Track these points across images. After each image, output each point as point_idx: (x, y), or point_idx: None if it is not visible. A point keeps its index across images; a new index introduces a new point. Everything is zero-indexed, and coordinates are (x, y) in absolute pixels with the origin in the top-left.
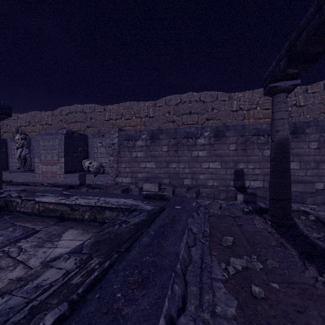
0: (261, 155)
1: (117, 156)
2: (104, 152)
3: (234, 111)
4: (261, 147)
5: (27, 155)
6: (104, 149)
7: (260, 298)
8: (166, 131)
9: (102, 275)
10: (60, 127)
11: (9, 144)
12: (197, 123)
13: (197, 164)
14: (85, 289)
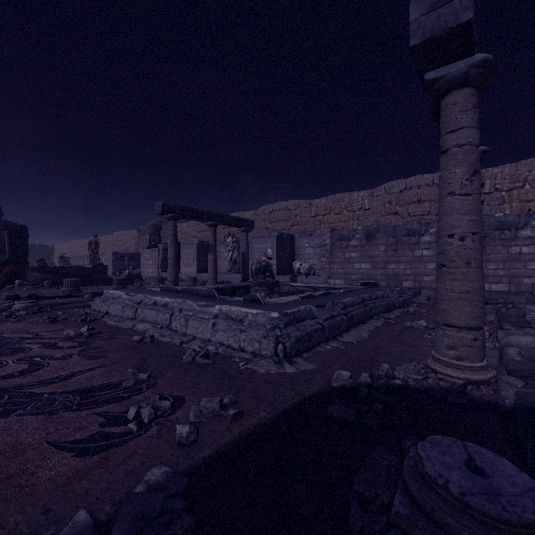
0: (505, 253)
1: (329, 257)
2: (312, 252)
3: (487, 194)
4: (505, 243)
5: (237, 258)
6: (312, 250)
7: (412, 313)
8: (383, 229)
9: (350, 291)
10: (263, 227)
11: (218, 247)
12: (429, 214)
13: (420, 265)
14: (347, 290)
